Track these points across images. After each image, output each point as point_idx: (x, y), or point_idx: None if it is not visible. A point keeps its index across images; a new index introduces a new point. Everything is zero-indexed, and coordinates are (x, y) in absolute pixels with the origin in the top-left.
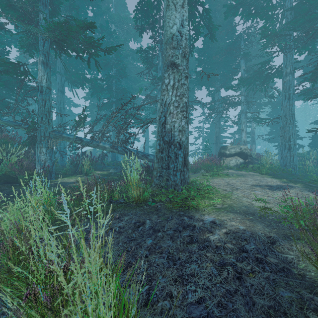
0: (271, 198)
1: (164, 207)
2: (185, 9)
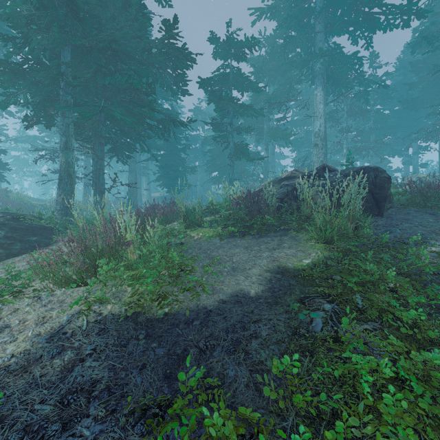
0: None
1: None
2: (321, 119)
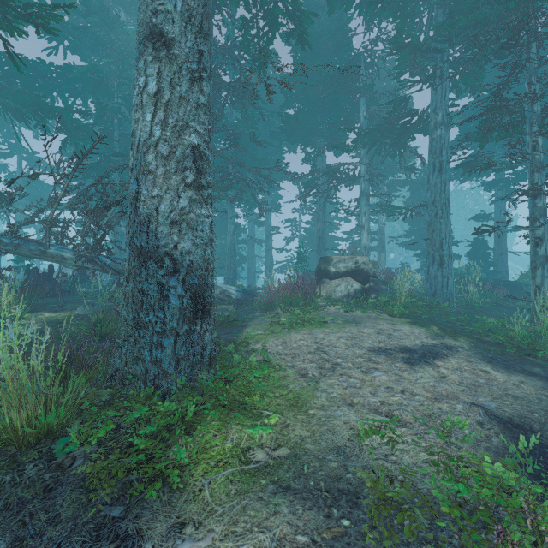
0: (409, 401)
1: (81, 474)
2: None
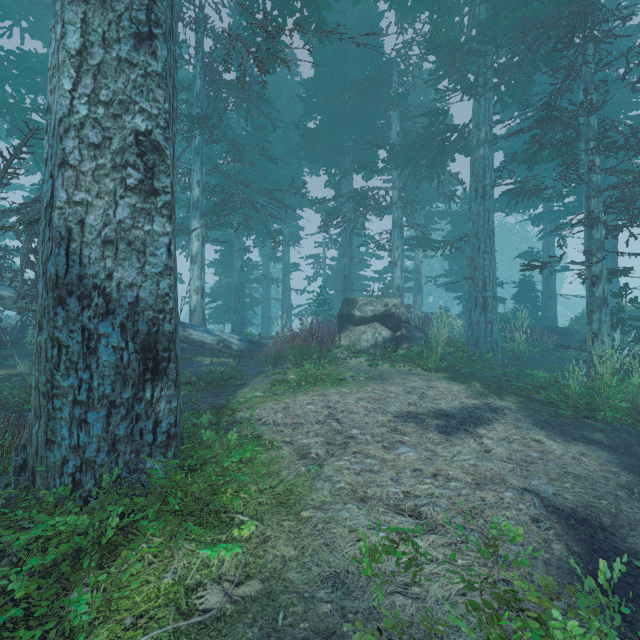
0: (443, 491)
1: None
2: None
